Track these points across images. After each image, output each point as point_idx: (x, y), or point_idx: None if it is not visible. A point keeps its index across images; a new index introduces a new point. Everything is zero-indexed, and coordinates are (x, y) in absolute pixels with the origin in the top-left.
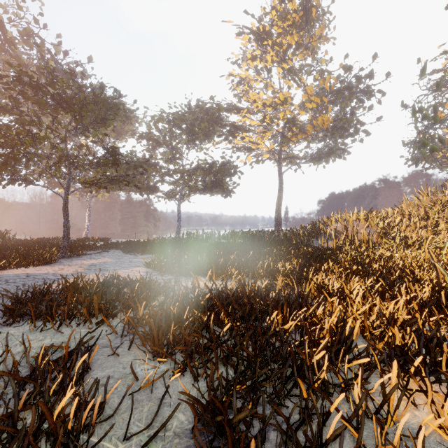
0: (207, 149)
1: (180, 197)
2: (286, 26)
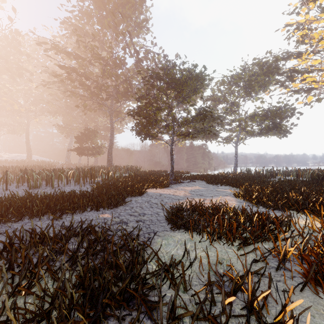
0: (262, 98)
1: (237, 141)
2: None
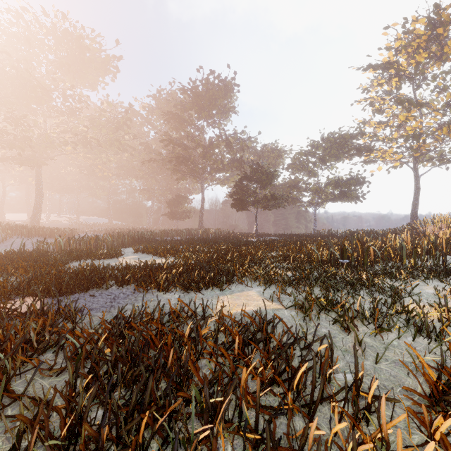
0: (337, 168)
1: (316, 206)
2: (411, 51)
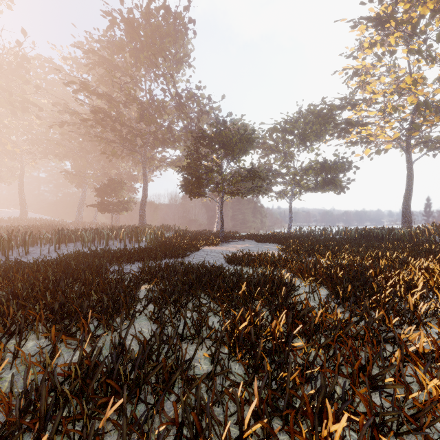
0: (318, 149)
1: (292, 196)
2: None
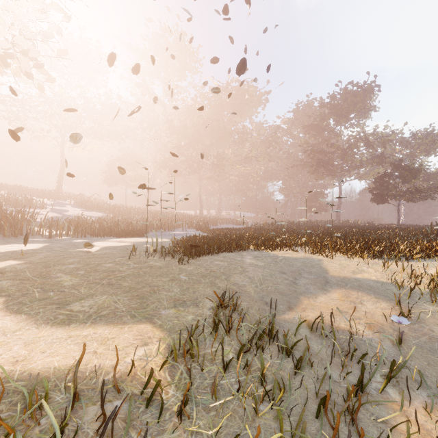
0: None
1: None
2: None
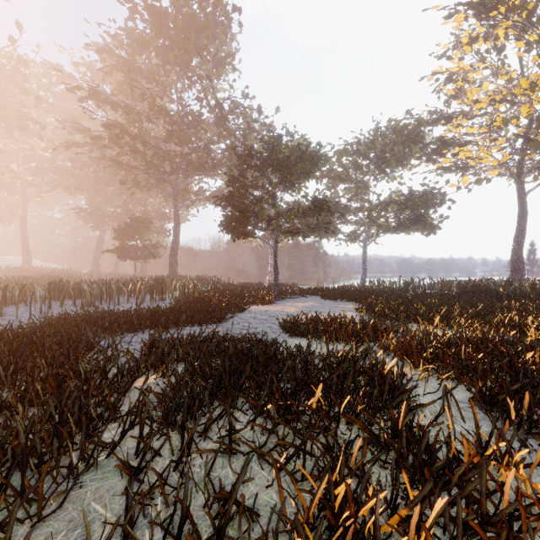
0: (401, 177)
1: (366, 239)
2: None
